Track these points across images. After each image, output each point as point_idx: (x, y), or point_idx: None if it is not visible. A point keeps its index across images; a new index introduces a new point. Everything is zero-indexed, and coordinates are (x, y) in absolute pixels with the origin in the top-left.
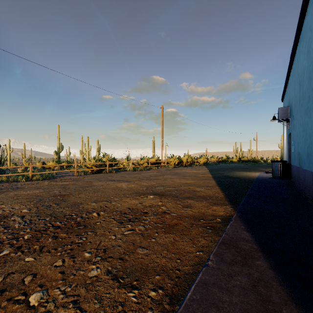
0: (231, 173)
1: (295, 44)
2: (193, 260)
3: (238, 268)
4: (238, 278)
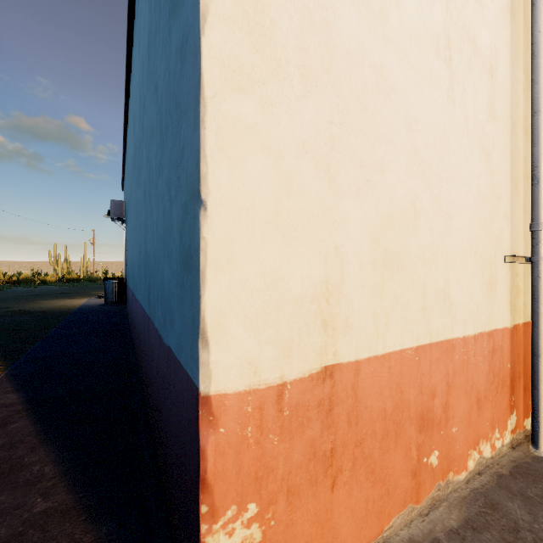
0: (30, 305)
1: (126, 121)
2: None
3: None
4: None
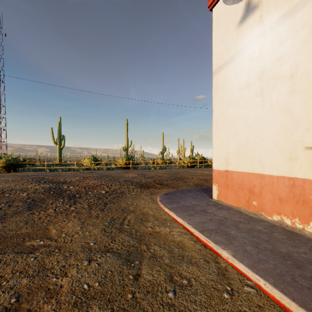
0: None
1: None
2: None
3: None
4: None
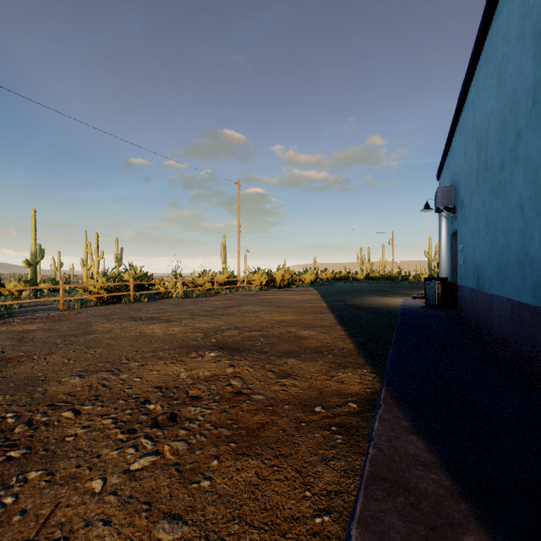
0: (358, 300)
1: (470, 76)
2: None
3: None
4: None
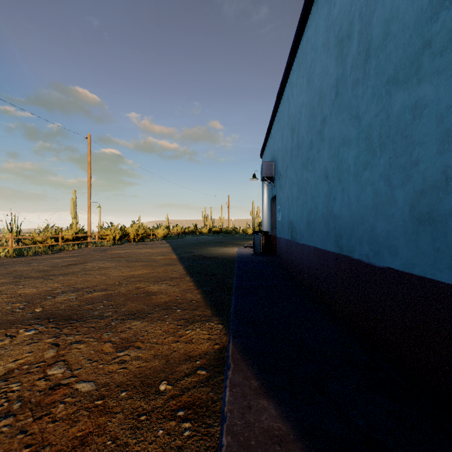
0: (204, 251)
1: (286, 77)
2: None
3: None
4: None
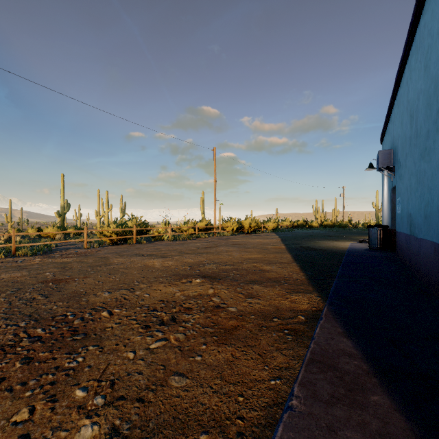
0: (311, 243)
1: (404, 60)
2: (266, 396)
3: (344, 411)
4: (346, 434)
